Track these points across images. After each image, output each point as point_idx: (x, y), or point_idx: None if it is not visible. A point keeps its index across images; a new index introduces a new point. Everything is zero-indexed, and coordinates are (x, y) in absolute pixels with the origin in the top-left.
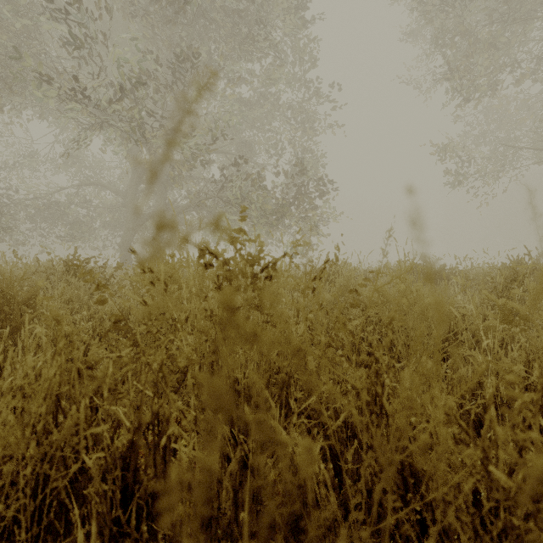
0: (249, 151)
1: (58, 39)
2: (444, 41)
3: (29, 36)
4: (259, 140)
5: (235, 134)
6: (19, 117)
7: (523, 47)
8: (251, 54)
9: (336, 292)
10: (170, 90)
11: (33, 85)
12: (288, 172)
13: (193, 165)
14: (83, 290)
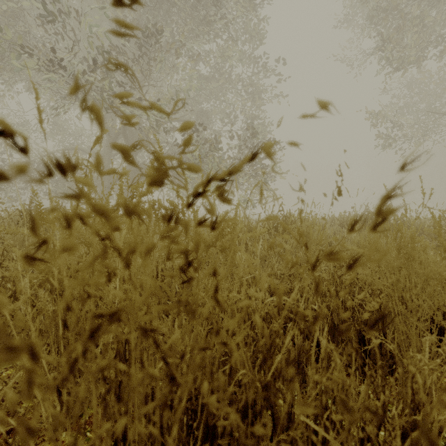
0: (207, 120)
1: (38, 18)
2: (376, 20)
3: (15, 18)
4: (215, 110)
5: (195, 105)
6: (9, 90)
7: (444, 27)
8: (208, 34)
9: (296, 243)
10: (137, 64)
11: (14, 57)
12: (240, 136)
13: (158, 130)
14: (34, 240)
